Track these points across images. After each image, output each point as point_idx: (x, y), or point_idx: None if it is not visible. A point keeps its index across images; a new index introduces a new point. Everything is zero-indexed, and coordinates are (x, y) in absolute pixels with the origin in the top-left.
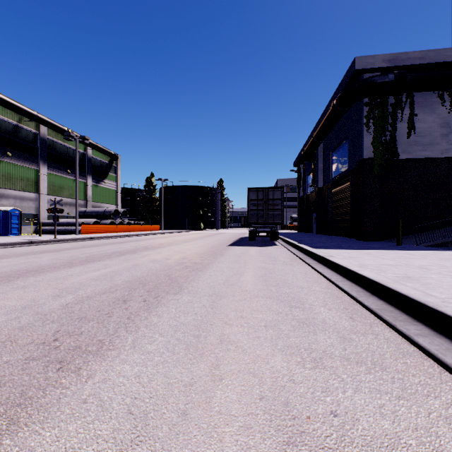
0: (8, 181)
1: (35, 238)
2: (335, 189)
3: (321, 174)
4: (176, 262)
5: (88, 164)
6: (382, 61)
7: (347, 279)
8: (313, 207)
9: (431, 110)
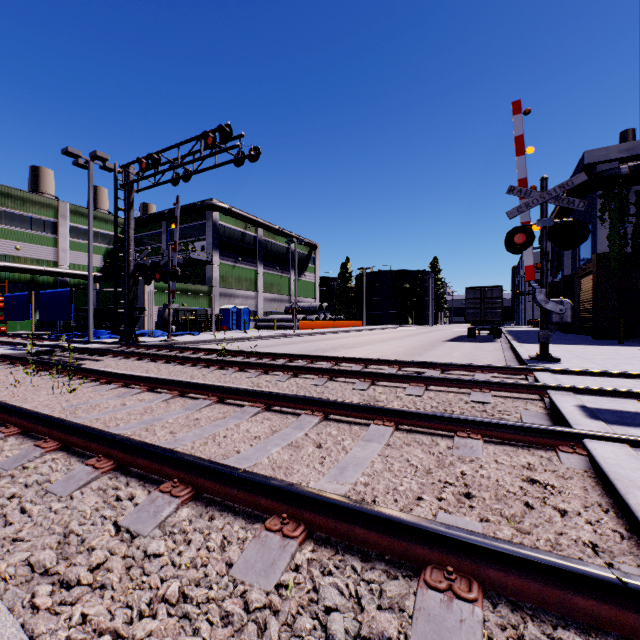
0: (238, 282)
1: (277, 332)
2: (583, 279)
3: (568, 259)
4: (408, 348)
5: (292, 258)
6: (617, 152)
7: (514, 355)
8: None
9: None
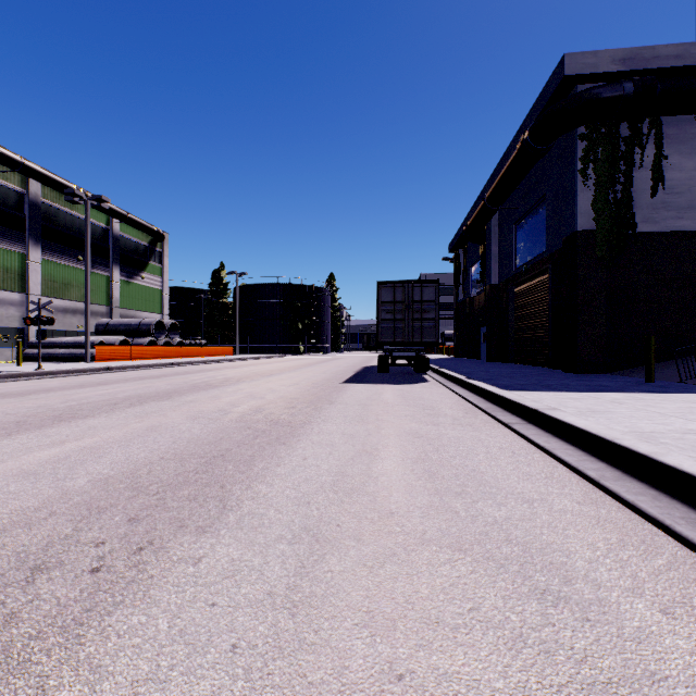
0: None
1: (5, 369)
2: (521, 287)
3: (496, 263)
4: (238, 420)
5: (114, 246)
6: (611, 62)
7: (624, 471)
8: (482, 318)
9: (691, 149)
